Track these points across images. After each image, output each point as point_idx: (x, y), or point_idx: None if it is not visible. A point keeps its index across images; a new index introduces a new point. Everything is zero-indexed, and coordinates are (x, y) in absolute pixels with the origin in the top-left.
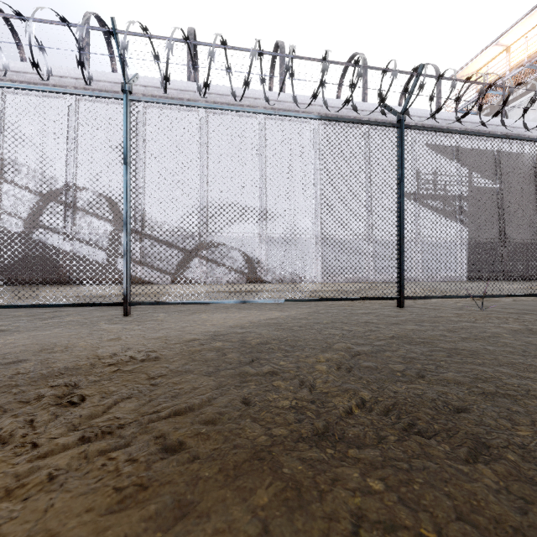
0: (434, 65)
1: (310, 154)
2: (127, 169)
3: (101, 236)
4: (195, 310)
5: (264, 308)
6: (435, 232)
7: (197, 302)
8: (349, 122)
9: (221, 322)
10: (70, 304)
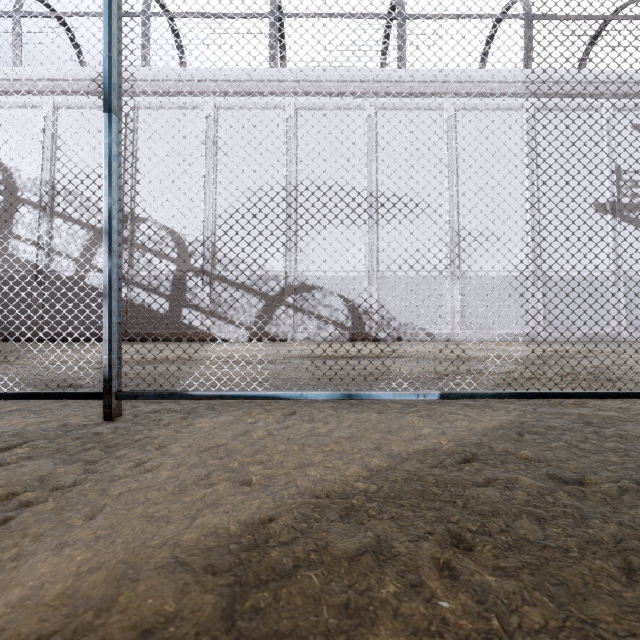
0: None
1: (443, 155)
2: (111, 122)
3: (162, 279)
4: (253, 404)
5: (390, 404)
6: None
7: (250, 395)
8: None
9: (290, 466)
10: (7, 395)
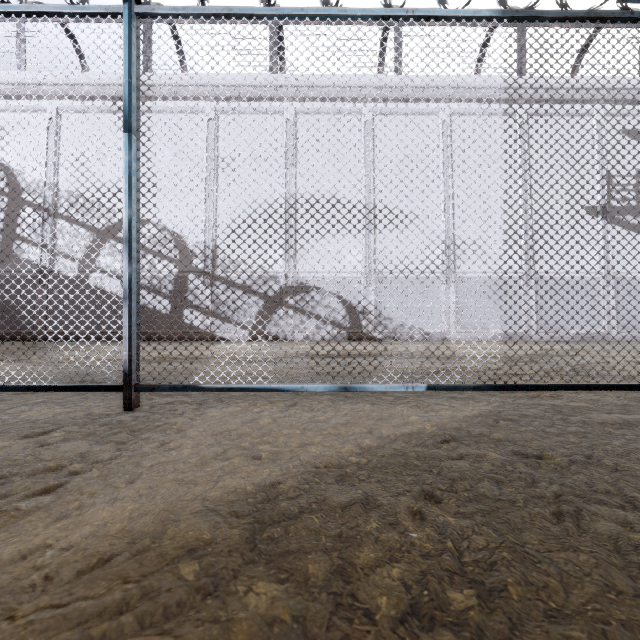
0: (635, 9)
1: (438, 159)
2: (131, 141)
3: (164, 280)
4: (258, 397)
5: (383, 396)
6: (638, 265)
7: (256, 387)
8: (563, 18)
9: (293, 445)
10: (36, 387)
